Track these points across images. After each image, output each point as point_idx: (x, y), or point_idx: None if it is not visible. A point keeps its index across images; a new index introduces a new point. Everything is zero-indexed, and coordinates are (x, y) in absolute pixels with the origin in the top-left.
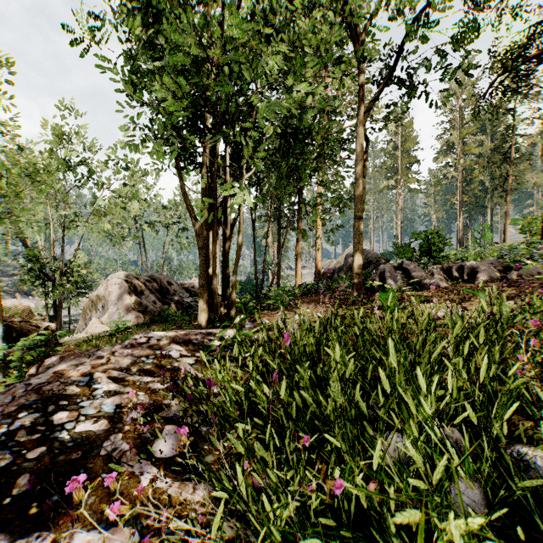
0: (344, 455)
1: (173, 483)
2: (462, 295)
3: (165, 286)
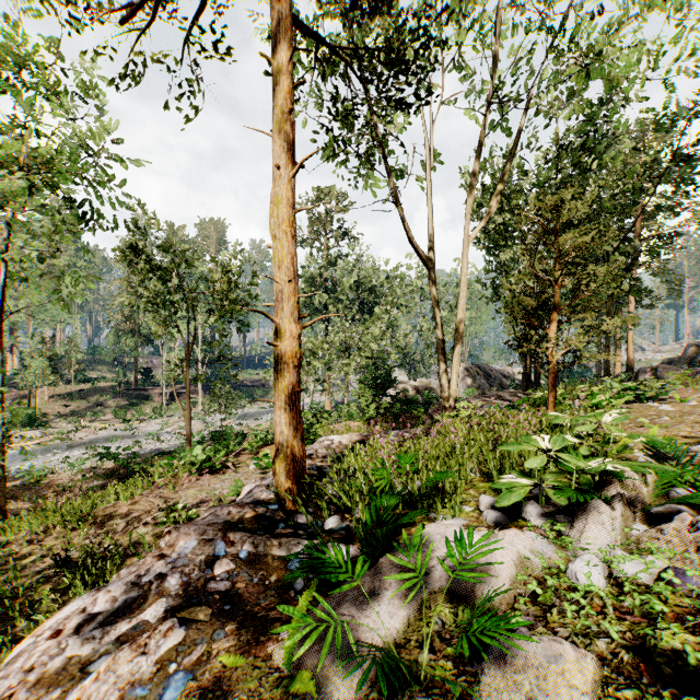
0: None
1: None
2: None
3: (488, 372)
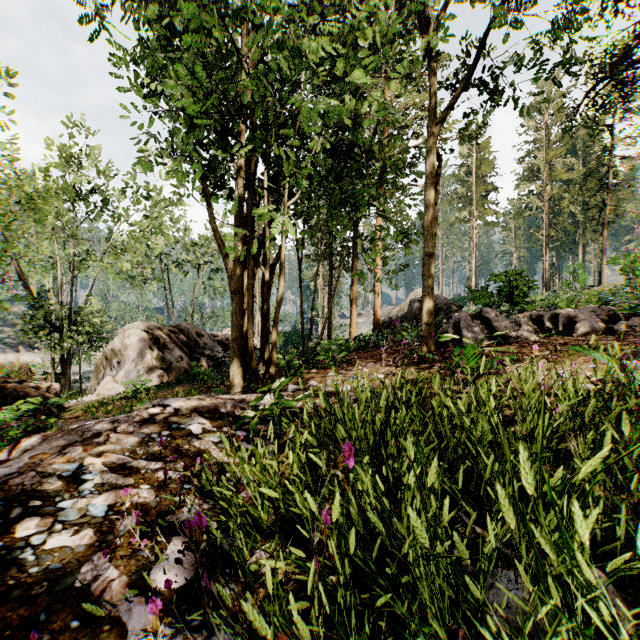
0: (428, 609)
1: (174, 635)
2: (560, 352)
3: (194, 338)
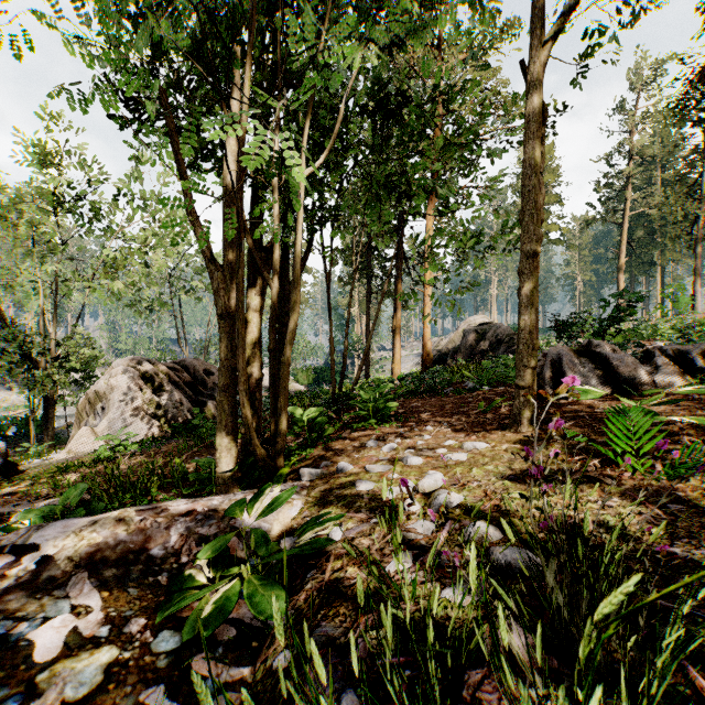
0: None
1: None
2: None
3: (202, 376)
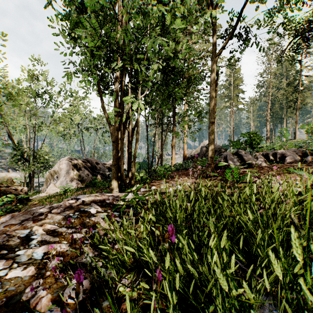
0: None
1: None
2: (279, 171)
3: (94, 165)
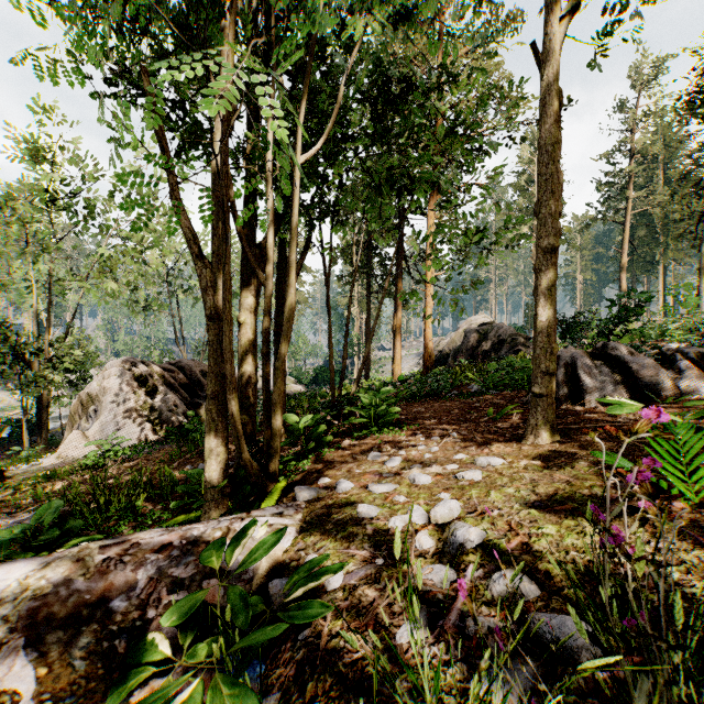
0: None
1: None
2: None
3: (198, 378)
